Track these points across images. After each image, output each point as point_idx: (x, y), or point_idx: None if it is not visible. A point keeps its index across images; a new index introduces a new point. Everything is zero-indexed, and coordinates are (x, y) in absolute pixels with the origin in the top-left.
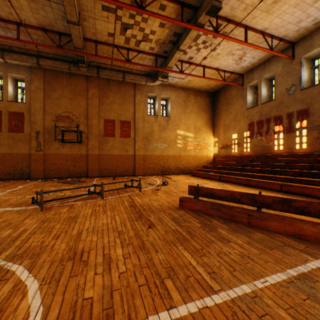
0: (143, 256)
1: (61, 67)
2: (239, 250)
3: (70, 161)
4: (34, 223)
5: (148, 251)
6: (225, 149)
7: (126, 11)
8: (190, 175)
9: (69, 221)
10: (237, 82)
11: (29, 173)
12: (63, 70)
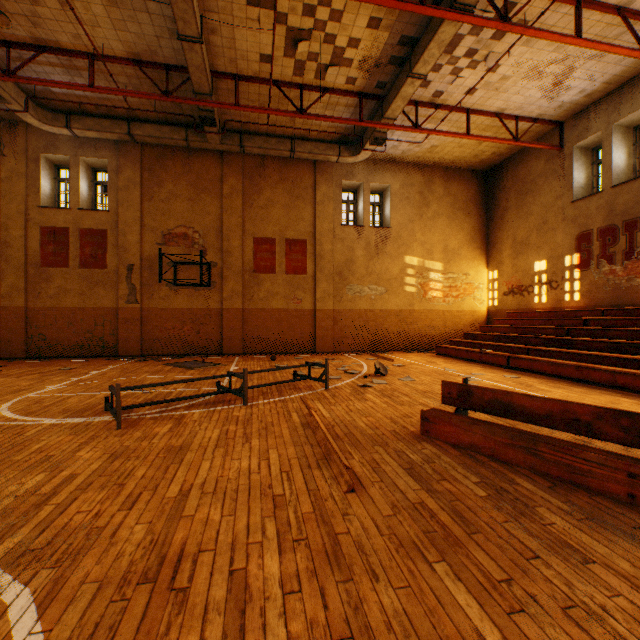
0: (335, 590)
1: (171, 138)
2: (631, 599)
3: (189, 323)
4: (95, 459)
5: (349, 572)
6: (517, 295)
7: (297, 1)
8: (434, 353)
9: (167, 458)
10: (547, 141)
11: (116, 346)
12: (175, 143)
